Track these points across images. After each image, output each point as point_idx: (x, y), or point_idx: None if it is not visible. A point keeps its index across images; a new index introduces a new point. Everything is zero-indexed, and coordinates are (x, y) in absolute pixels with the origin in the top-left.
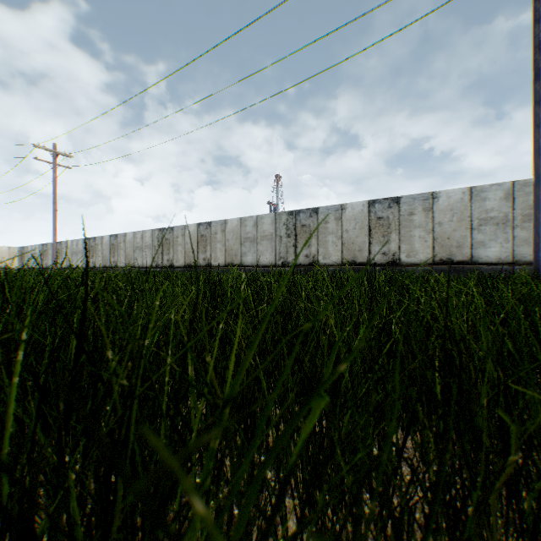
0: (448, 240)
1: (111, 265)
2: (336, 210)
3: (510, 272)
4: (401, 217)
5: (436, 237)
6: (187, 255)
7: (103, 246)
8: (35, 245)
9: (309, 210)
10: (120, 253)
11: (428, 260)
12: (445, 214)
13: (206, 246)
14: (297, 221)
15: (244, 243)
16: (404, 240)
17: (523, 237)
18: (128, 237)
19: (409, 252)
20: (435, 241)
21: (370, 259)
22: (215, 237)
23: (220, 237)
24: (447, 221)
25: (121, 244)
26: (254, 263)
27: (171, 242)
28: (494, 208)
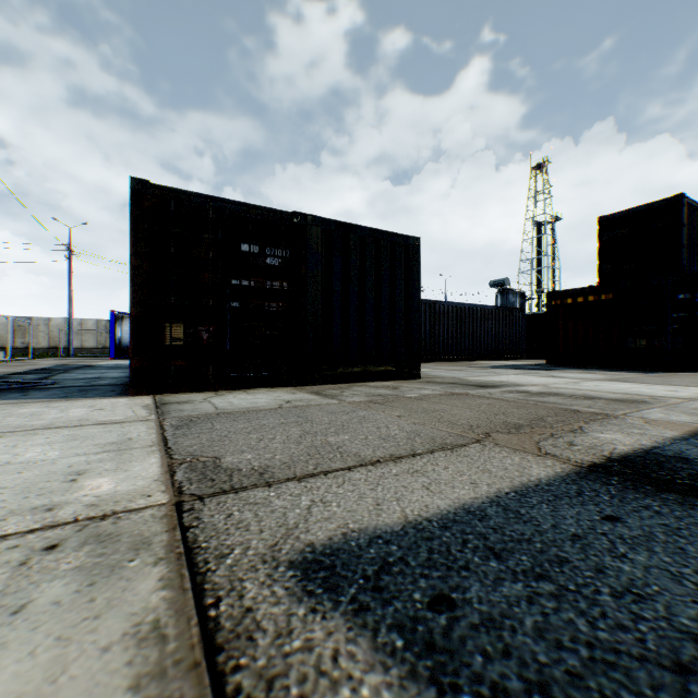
0: (58, 338)
1: None
2: None
3: (82, 352)
4: (34, 327)
5: (52, 337)
6: None
7: None
8: None
9: None
10: None
11: (49, 347)
12: (57, 327)
13: None
14: None
15: None
16: (36, 337)
17: (86, 339)
18: None
19: (39, 343)
20: (52, 338)
21: (16, 345)
22: None
23: None
24: (57, 330)
25: None
26: None
27: None
28: (76, 327)
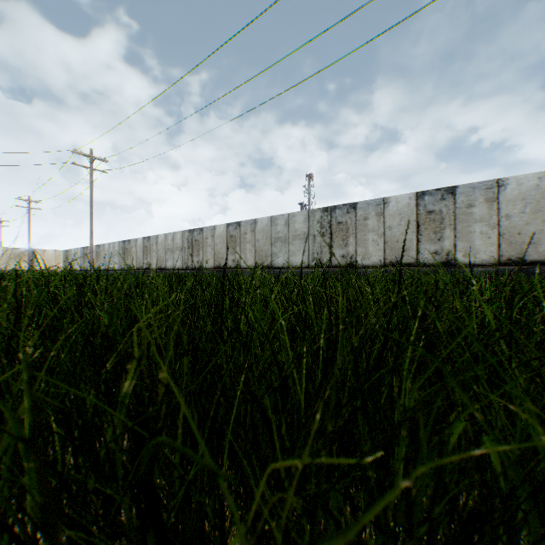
0: (518, 236)
1: (144, 266)
2: (378, 204)
3: None
4: (456, 210)
5: (502, 233)
6: (216, 257)
7: (137, 248)
8: (77, 248)
9: (346, 205)
10: (152, 255)
11: (492, 260)
12: (515, 204)
13: (235, 247)
14: (332, 218)
15: (275, 244)
16: (460, 237)
17: None
18: (159, 239)
19: (467, 250)
20: (501, 237)
21: (418, 259)
22: (245, 237)
23: (249, 238)
24: (517, 212)
25: (153, 246)
26: (286, 264)
27: (200, 243)
28: None
